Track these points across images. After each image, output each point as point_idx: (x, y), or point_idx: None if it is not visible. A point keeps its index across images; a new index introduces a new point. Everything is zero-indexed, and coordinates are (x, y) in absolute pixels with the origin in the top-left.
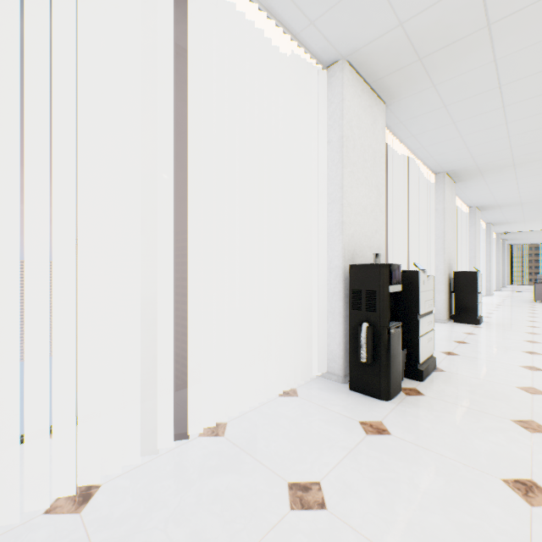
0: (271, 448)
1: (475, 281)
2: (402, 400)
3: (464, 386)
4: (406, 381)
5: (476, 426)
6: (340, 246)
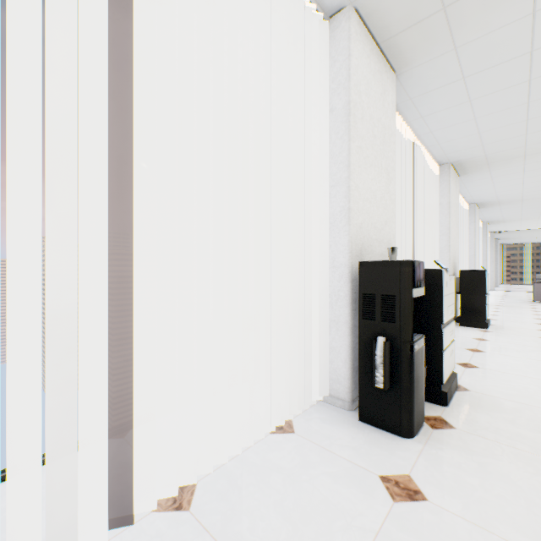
0: (257, 534)
1: (483, 281)
2: (429, 438)
3: (499, 413)
4: (426, 406)
5: (538, 481)
6: (346, 239)
